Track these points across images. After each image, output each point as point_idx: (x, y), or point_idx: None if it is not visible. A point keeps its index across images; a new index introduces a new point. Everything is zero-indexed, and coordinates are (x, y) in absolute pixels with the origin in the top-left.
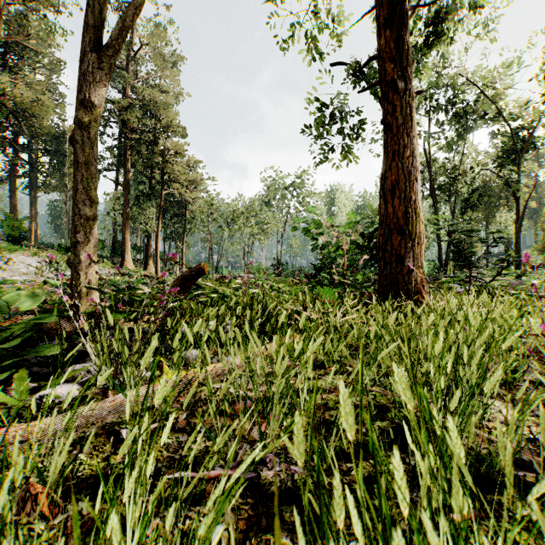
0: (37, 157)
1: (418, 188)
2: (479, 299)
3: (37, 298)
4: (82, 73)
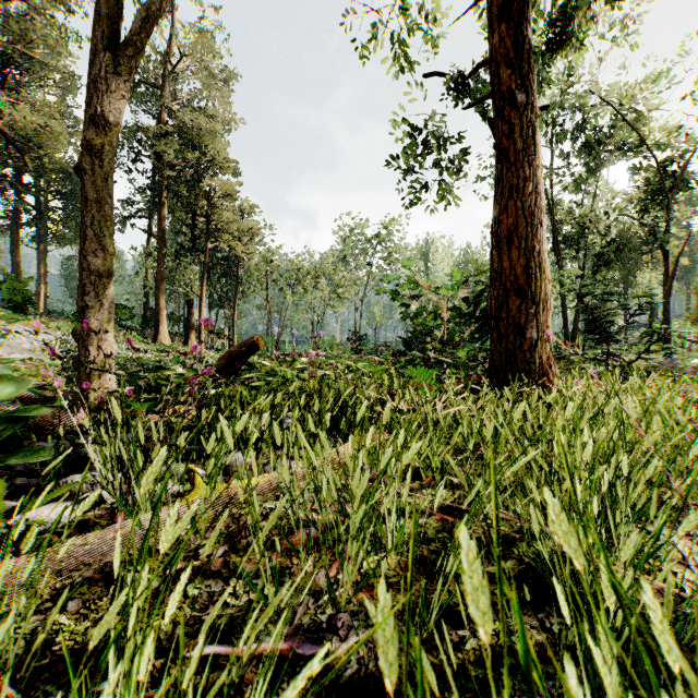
0: (47, 200)
1: (543, 235)
2: (627, 383)
3: (22, 382)
4: (92, 80)
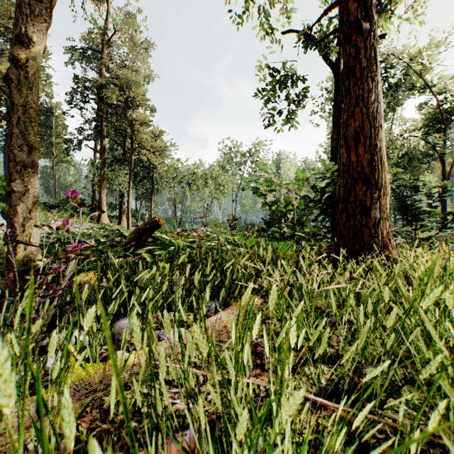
0: None
1: (382, 136)
2: None
3: None
4: (18, 6)
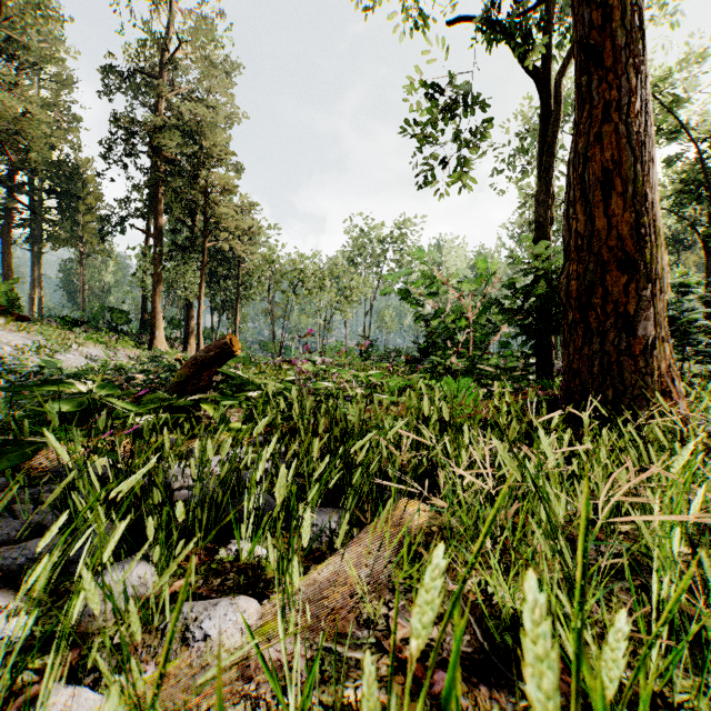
0: (42, 199)
1: (655, 180)
2: None
3: None
4: None
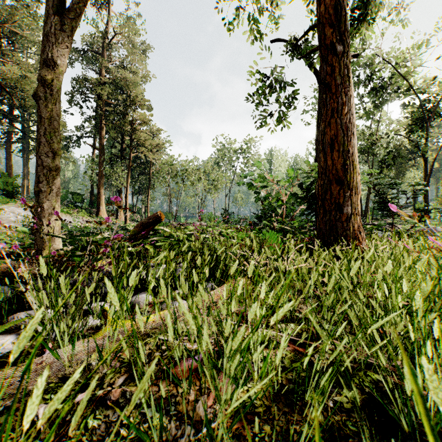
0: (29, 126)
1: (355, 142)
2: (416, 244)
3: None
4: (44, 34)
